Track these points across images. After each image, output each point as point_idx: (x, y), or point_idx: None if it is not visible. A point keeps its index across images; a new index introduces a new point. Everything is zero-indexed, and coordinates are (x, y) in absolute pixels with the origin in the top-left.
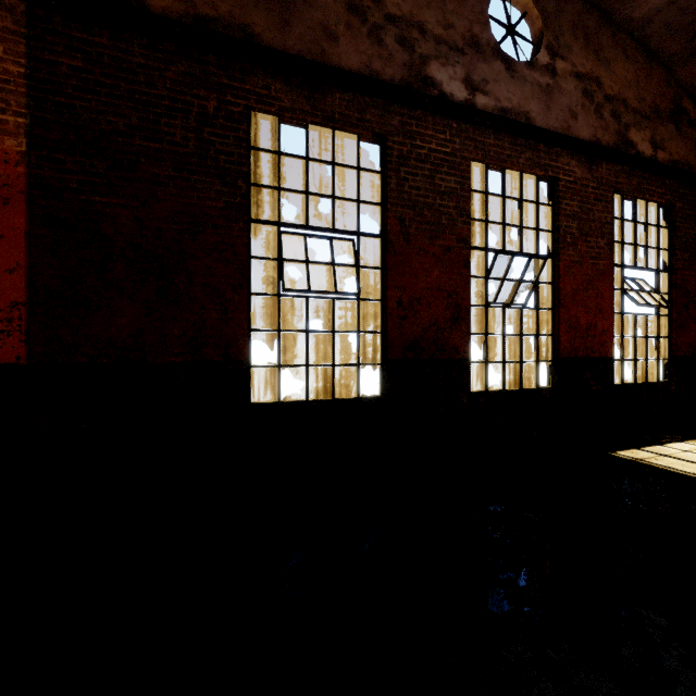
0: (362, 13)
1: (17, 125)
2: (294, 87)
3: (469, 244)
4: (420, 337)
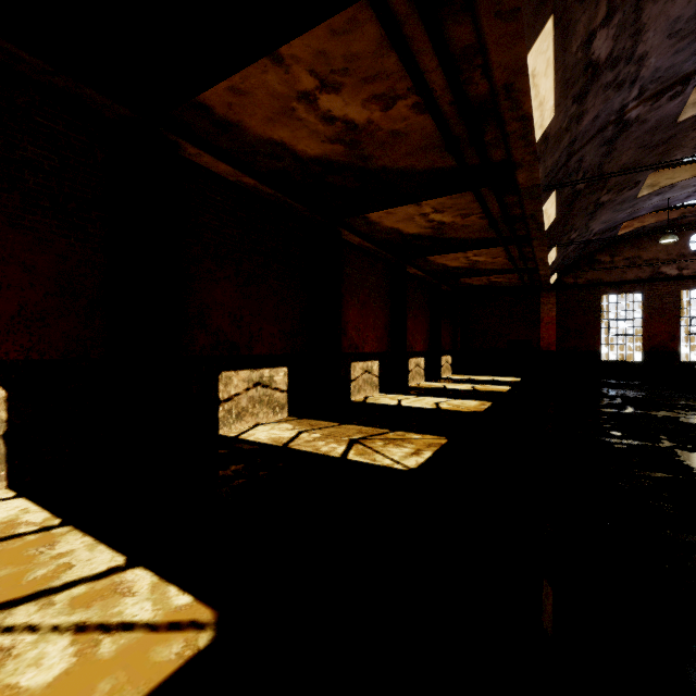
0: (634, 263)
1: (554, 311)
2: (612, 288)
3: (679, 317)
4: (656, 345)
